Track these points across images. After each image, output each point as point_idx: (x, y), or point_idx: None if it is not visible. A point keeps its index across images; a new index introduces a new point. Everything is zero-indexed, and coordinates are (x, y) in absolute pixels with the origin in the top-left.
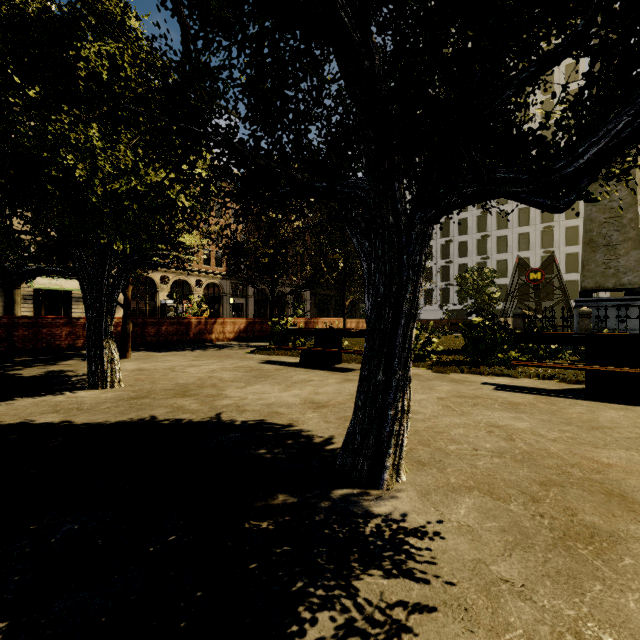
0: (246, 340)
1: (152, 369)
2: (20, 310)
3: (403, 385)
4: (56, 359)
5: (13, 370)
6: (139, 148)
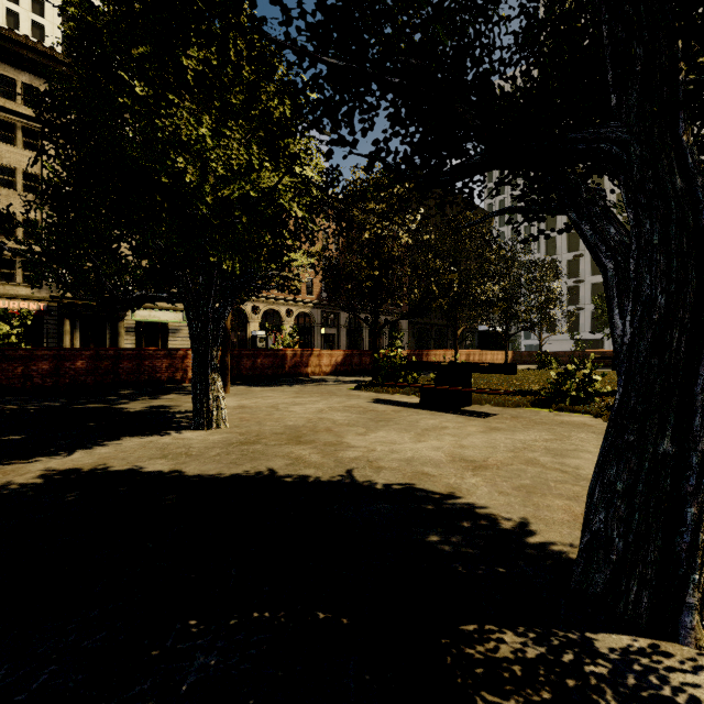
0: (343, 374)
1: (254, 407)
2: (124, 342)
3: None
4: (158, 392)
5: (119, 404)
6: (253, 144)
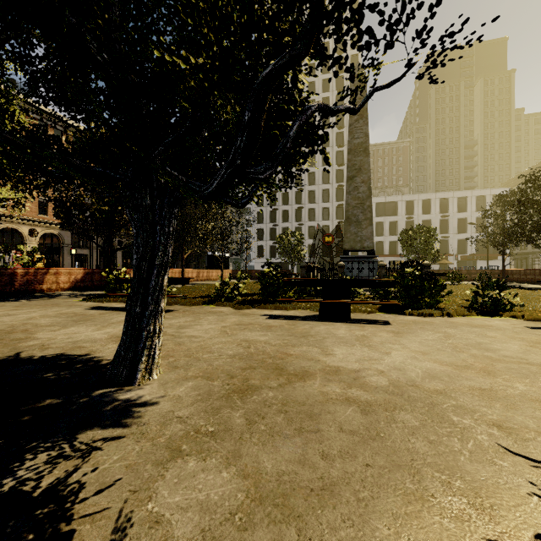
0: (84, 289)
1: None
2: None
3: (155, 314)
4: None
5: None
6: None
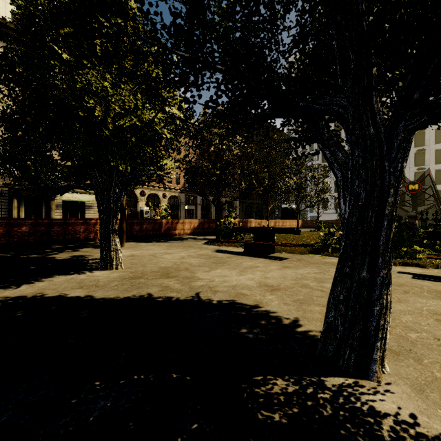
0: (198, 234)
1: (140, 255)
2: (54, 214)
3: (387, 282)
4: (77, 247)
5: (51, 254)
6: (138, 93)
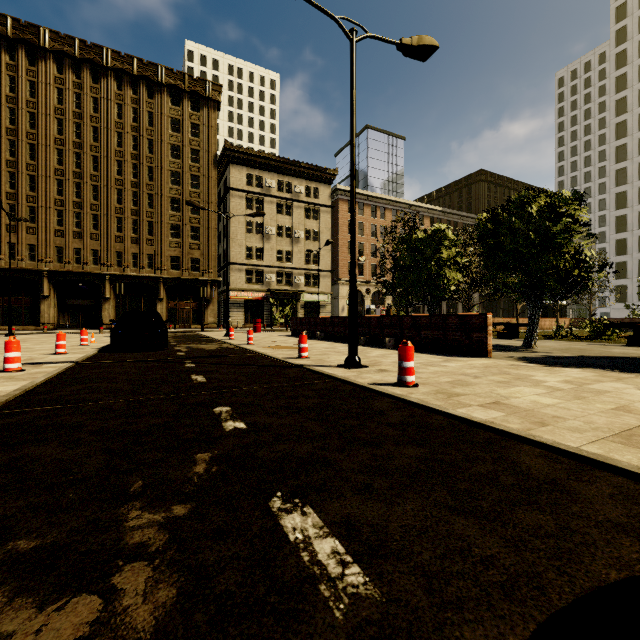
0: None
1: None
2: (299, 314)
3: (536, 330)
4: None
5: None
6: (458, 273)
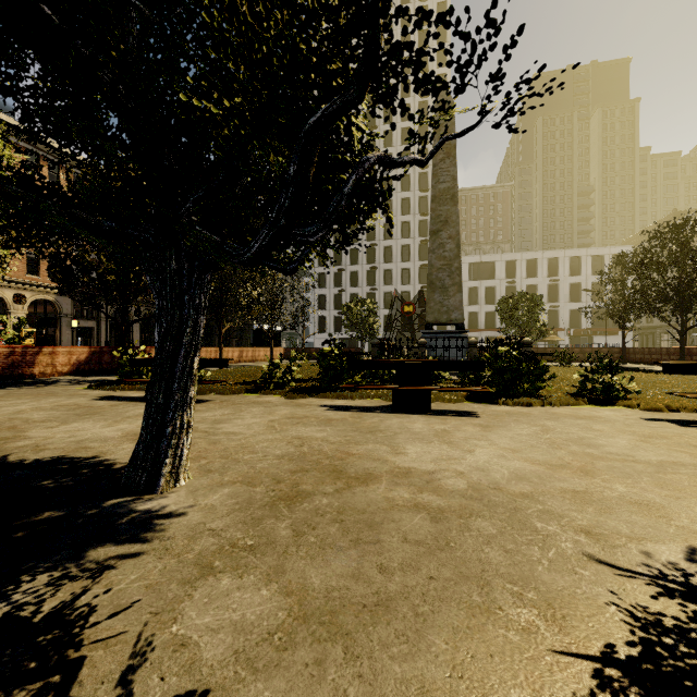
0: (89, 374)
1: None
2: None
3: (183, 405)
4: None
5: None
6: None
